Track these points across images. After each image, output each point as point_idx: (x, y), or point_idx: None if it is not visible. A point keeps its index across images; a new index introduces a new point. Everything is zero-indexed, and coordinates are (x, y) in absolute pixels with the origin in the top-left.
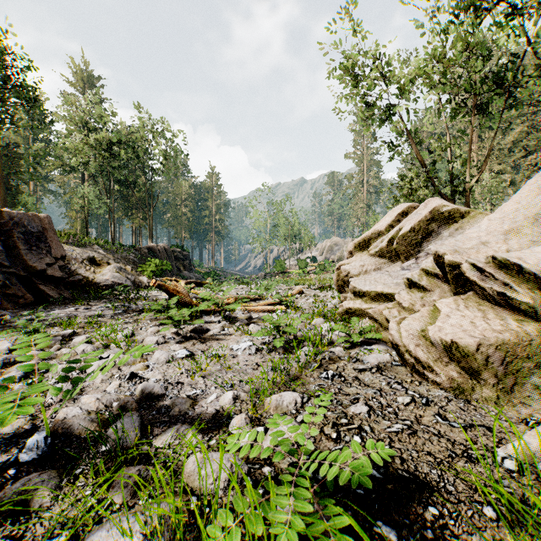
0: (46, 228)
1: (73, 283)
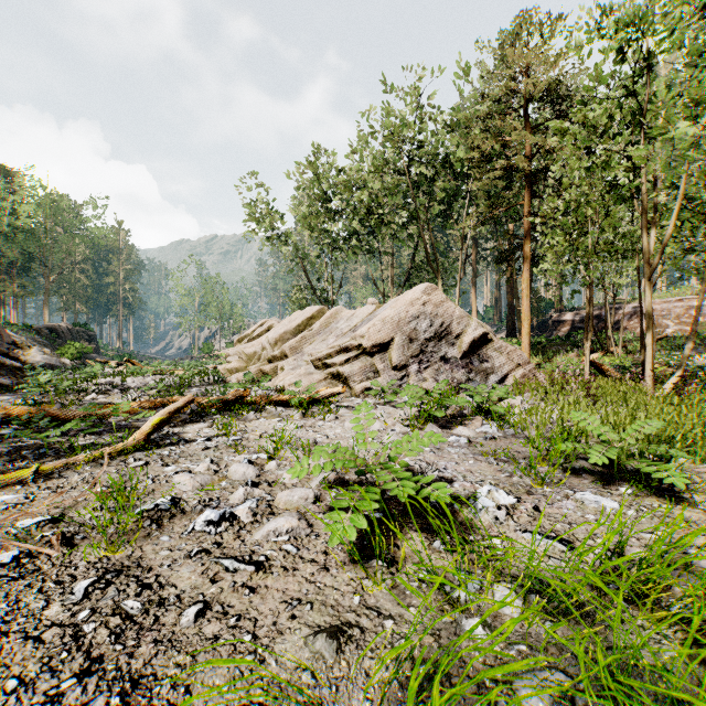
0: None
1: None
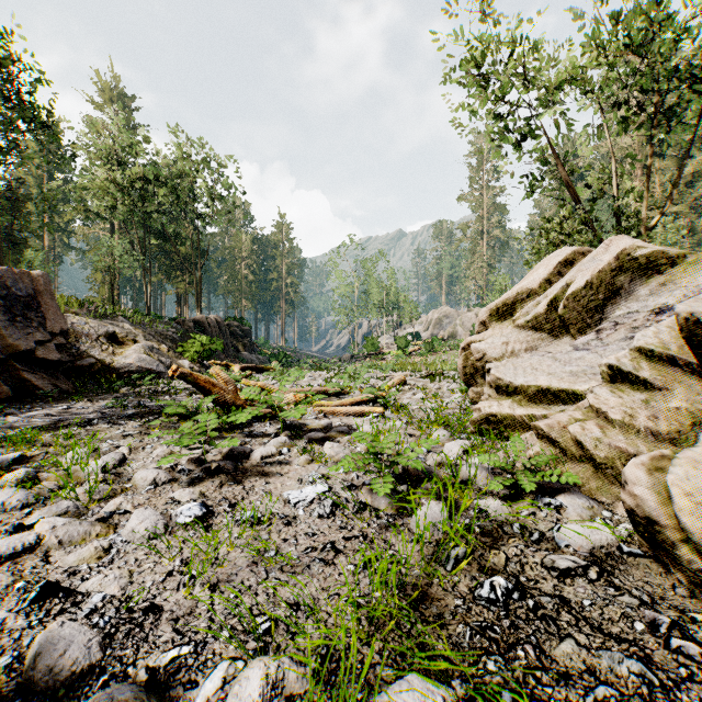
0: (40, 291)
1: (82, 369)
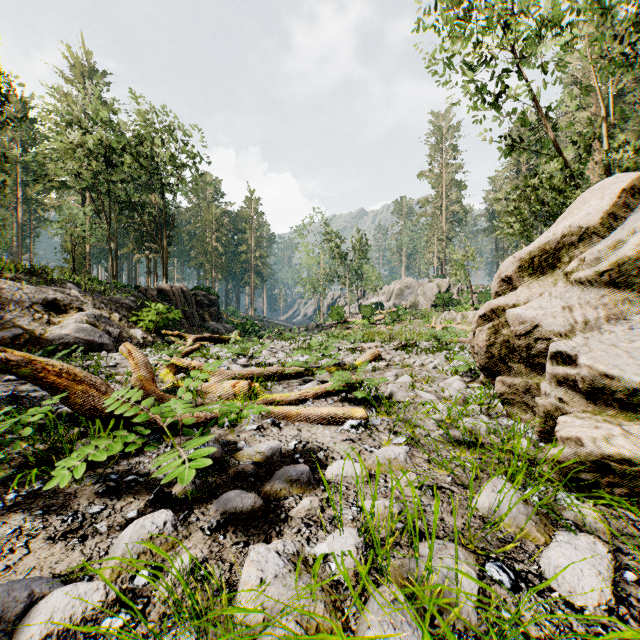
0: None
1: (5, 341)
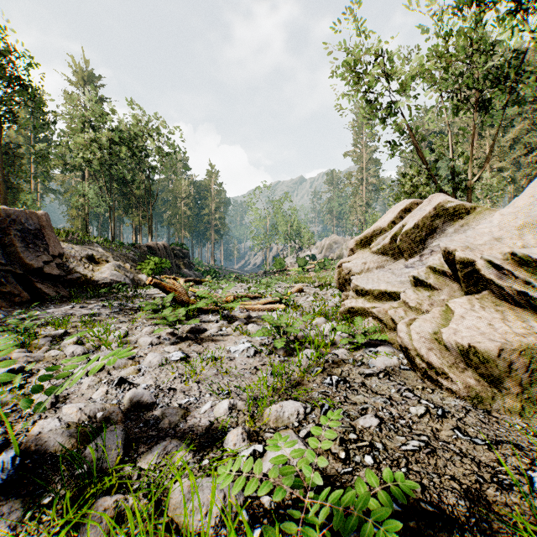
0: (43, 226)
1: (72, 281)
